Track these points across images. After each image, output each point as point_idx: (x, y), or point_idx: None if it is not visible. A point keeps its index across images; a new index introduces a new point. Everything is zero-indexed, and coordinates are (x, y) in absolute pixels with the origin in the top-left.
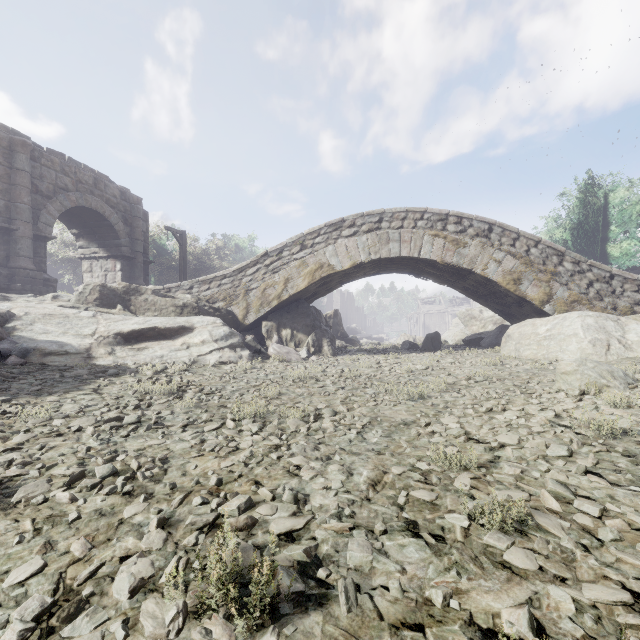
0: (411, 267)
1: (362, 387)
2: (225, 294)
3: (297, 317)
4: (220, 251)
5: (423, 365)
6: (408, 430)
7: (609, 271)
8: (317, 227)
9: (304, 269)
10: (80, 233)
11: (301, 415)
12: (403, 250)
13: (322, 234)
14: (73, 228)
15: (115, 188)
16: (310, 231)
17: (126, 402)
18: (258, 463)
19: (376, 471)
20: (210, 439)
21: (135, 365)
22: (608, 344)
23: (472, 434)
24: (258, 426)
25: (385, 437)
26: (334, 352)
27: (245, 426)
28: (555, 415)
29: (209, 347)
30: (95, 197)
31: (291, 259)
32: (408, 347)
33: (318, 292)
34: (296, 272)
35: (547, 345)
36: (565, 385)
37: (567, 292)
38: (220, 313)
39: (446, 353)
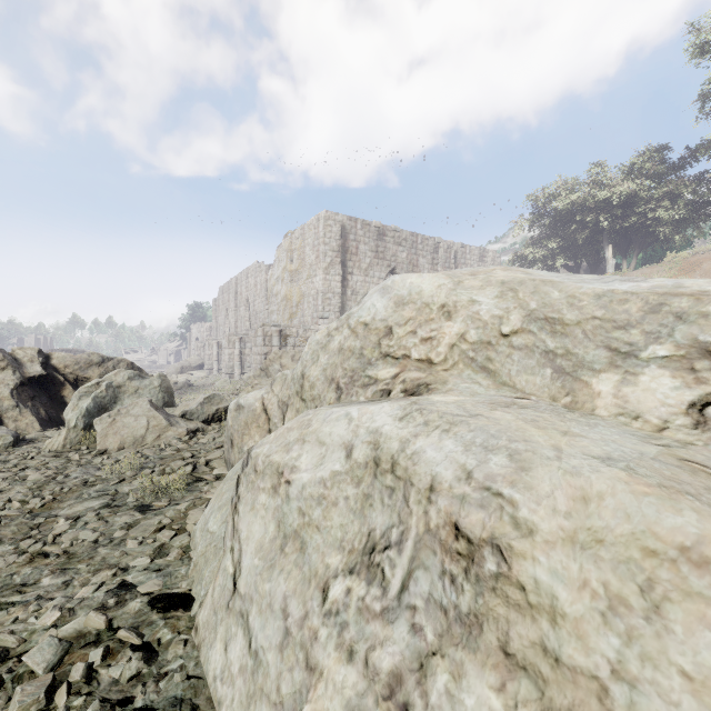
0: None
1: None
2: None
3: None
4: None
5: None
6: None
7: None
8: None
9: None
10: None
11: None
12: None
13: None
14: None
15: None
16: None
17: None
18: None
19: None
20: None
21: None
22: None
23: None
24: None
25: None
26: None
27: None
28: None
29: None
30: None
31: None
32: None
33: None
34: None
35: None
36: None
37: None
38: None
39: None
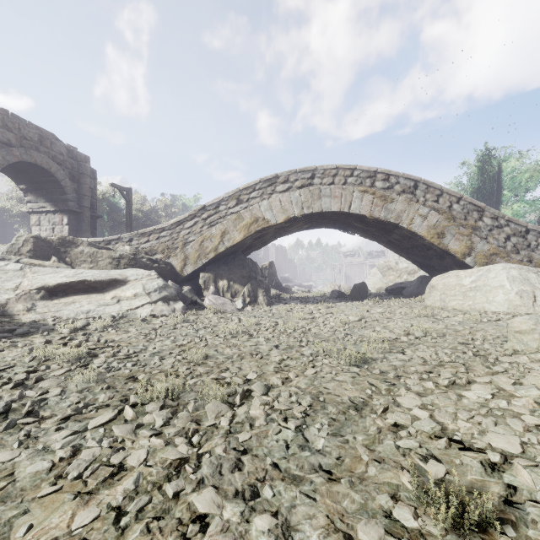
0: (340, 222)
1: (297, 345)
2: (163, 246)
3: (234, 268)
4: (167, 209)
5: (356, 316)
6: (362, 420)
7: (525, 226)
8: (252, 182)
9: (240, 223)
10: (28, 188)
11: (225, 394)
12: (334, 205)
13: (257, 189)
14: (21, 183)
15: (62, 146)
16: (246, 186)
17: (12, 375)
18: (140, 511)
19: (332, 534)
20: (89, 446)
21: (53, 321)
22: (534, 295)
23: (449, 429)
24: (164, 418)
25: (334, 436)
26: (269, 302)
27: (148, 416)
28: (539, 394)
29: (141, 300)
30: (40, 153)
31: (227, 213)
32: (337, 296)
33: (254, 245)
34: (232, 225)
35: (473, 296)
36: (520, 345)
37: (487, 245)
38: (158, 265)
39: (373, 302)
